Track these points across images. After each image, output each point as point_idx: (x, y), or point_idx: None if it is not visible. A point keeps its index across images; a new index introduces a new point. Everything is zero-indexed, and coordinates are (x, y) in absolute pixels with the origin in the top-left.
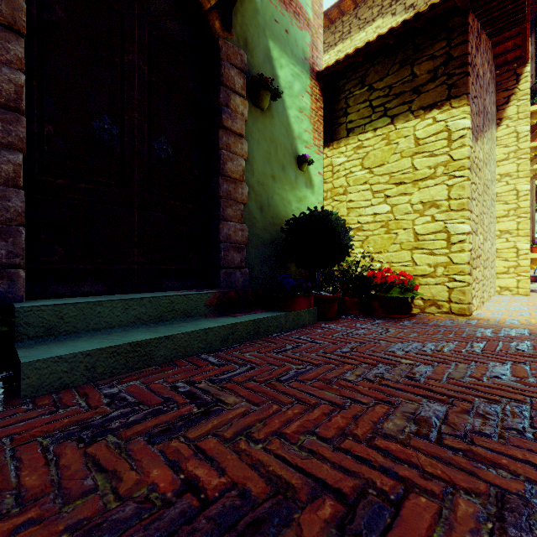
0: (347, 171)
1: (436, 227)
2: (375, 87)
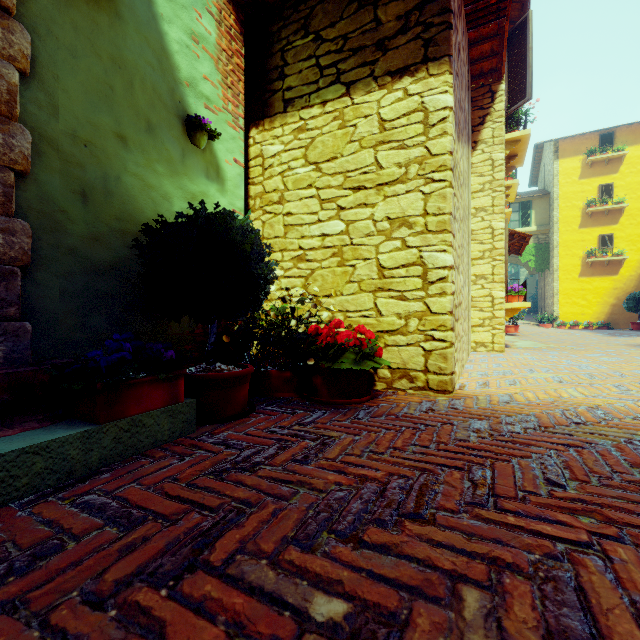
0: (285, 166)
1: (408, 257)
2: (324, 36)
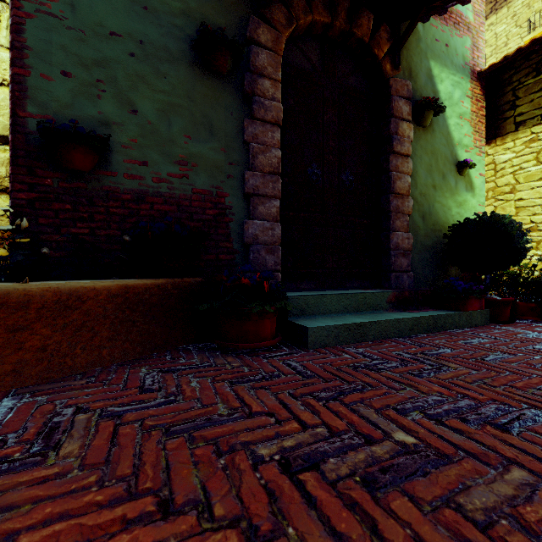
0: (516, 168)
1: None
2: None
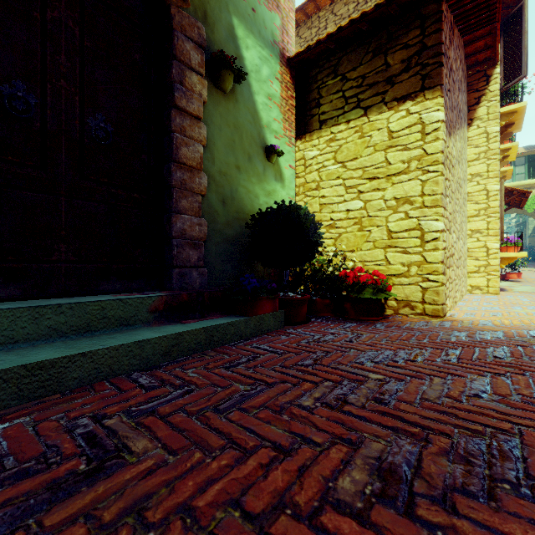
0: (320, 165)
1: (410, 225)
2: (348, 77)
